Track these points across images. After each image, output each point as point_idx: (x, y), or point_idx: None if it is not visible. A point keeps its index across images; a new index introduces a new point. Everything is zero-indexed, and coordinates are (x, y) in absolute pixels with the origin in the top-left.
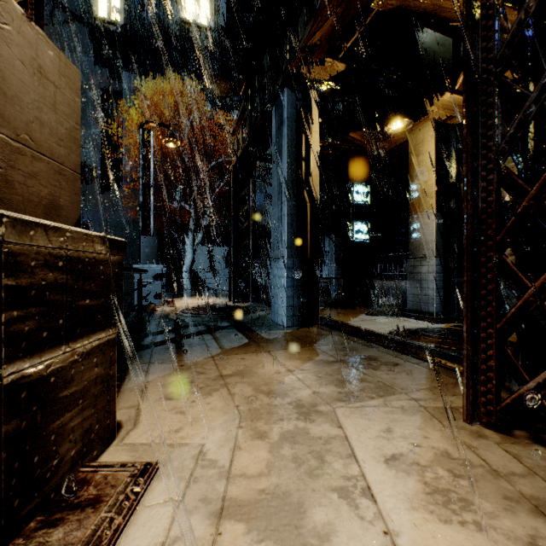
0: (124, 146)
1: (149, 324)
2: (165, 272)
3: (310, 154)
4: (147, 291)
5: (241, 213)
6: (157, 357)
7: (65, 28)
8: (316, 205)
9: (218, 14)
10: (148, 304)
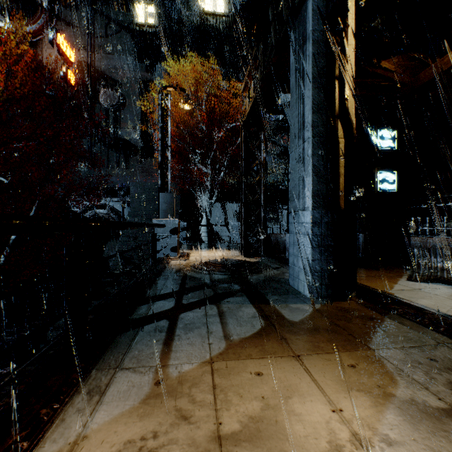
0: (157, 124)
1: (155, 283)
2: (185, 226)
3: (345, 72)
4: (164, 244)
5: (252, 167)
6: (134, 353)
7: (116, 37)
8: (354, 138)
9: (232, 0)
10: (164, 257)
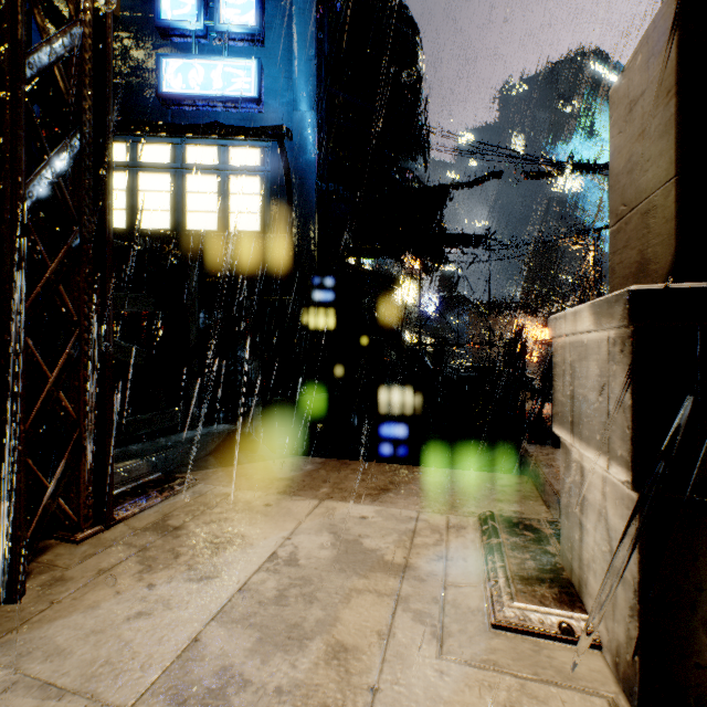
0: None
1: None
2: None
3: None
4: None
5: None
6: None
7: None
8: None
9: None
10: None
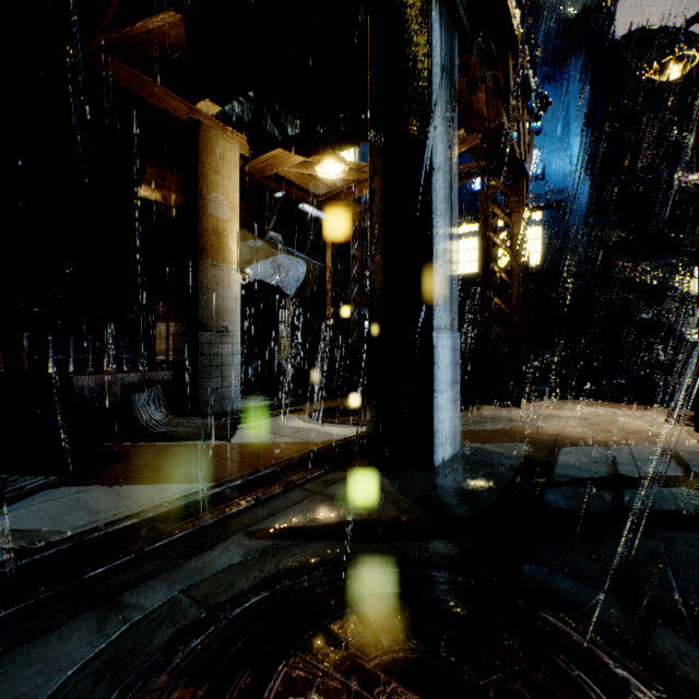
0: None
1: None
2: None
3: None
4: None
5: None
6: None
7: None
8: None
9: None
10: None
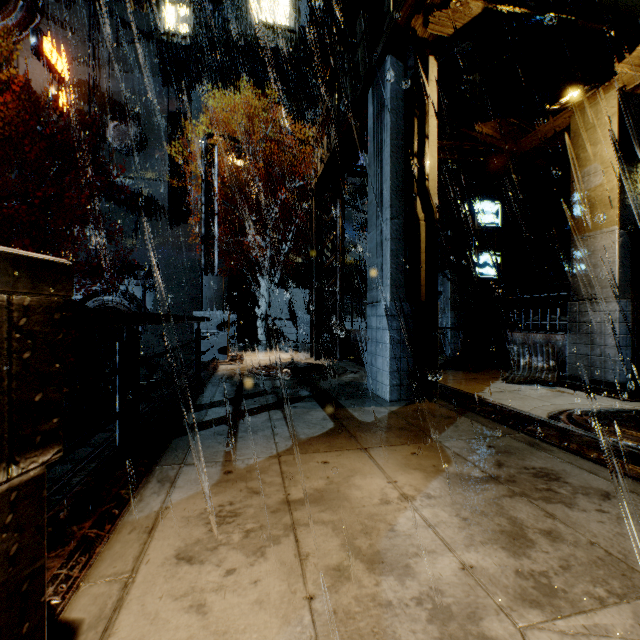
0: (193, 175)
1: (204, 390)
2: (235, 320)
3: (426, 148)
4: (210, 344)
5: (325, 244)
6: (196, 452)
7: (132, 48)
8: (435, 222)
9: (299, 10)
10: (210, 361)
